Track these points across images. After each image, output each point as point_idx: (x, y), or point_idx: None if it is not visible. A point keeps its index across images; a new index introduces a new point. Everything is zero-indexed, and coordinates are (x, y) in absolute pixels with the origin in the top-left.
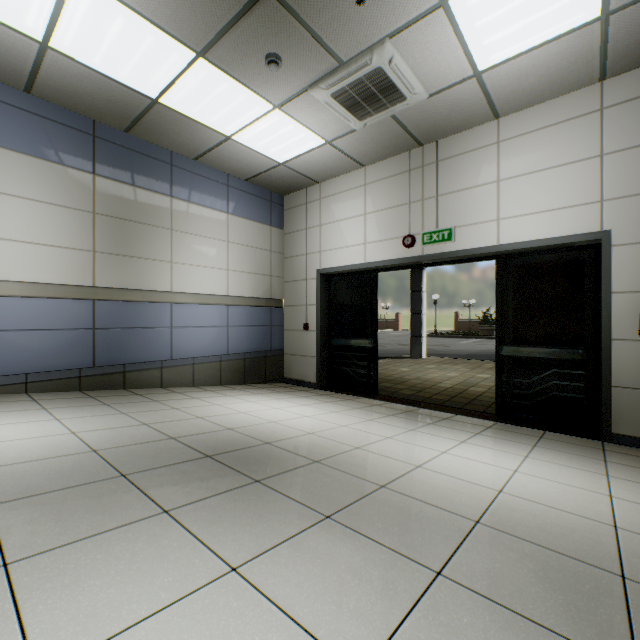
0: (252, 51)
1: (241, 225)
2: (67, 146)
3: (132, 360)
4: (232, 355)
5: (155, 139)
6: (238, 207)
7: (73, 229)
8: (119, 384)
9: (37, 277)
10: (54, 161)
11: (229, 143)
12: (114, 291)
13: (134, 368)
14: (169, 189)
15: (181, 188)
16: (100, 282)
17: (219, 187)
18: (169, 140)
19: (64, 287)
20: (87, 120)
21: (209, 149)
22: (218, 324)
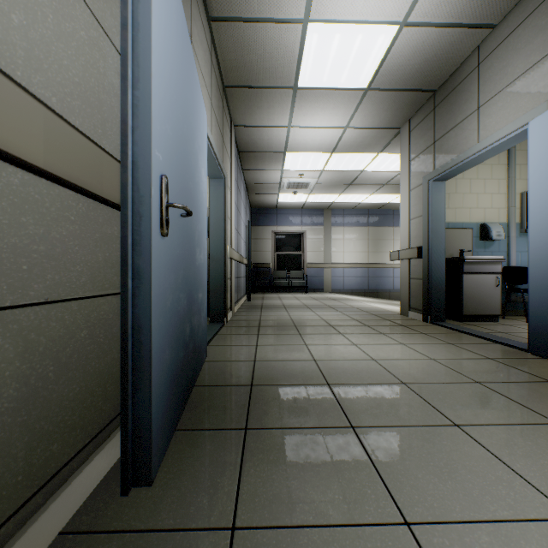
0: None
1: None
2: (361, 220)
3: (379, 288)
4: None
5: (387, 208)
6: None
7: (362, 246)
8: (375, 296)
9: (354, 262)
10: (358, 226)
11: None
12: (374, 264)
13: (380, 291)
14: (392, 224)
15: (396, 222)
16: (369, 262)
17: None
18: (392, 208)
19: (360, 264)
20: (366, 210)
21: None
22: None
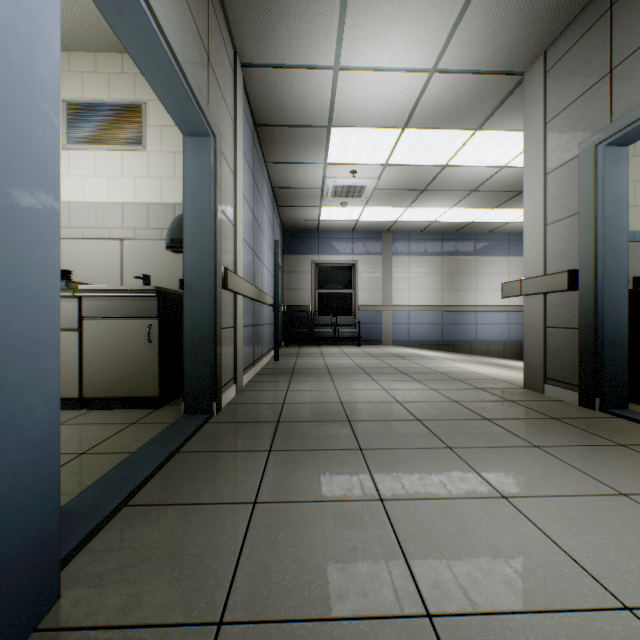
0: (517, 202)
1: (517, 261)
2: (432, 247)
3: (457, 339)
4: (511, 341)
5: (468, 231)
6: (515, 251)
7: (434, 282)
8: (451, 350)
9: (423, 303)
10: (428, 255)
11: (508, 224)
12: (450, 307)
13: (458, 343)
14: (474, 252)
15: (480, 250)
16: (444, 303)
17: (502, 242)
18: (475, 230)
19: (432, 306)
20: (439, 233)
21: (496, 228)
22: (502, 322)
